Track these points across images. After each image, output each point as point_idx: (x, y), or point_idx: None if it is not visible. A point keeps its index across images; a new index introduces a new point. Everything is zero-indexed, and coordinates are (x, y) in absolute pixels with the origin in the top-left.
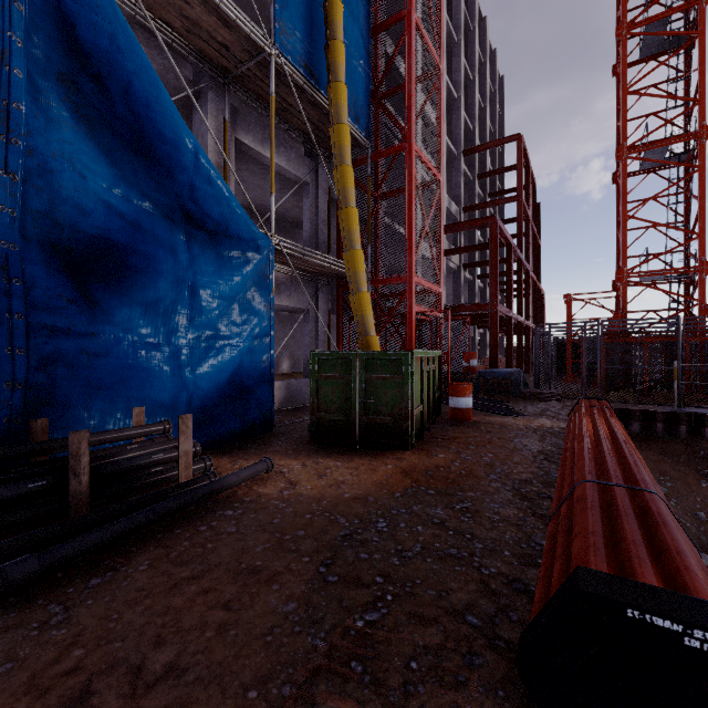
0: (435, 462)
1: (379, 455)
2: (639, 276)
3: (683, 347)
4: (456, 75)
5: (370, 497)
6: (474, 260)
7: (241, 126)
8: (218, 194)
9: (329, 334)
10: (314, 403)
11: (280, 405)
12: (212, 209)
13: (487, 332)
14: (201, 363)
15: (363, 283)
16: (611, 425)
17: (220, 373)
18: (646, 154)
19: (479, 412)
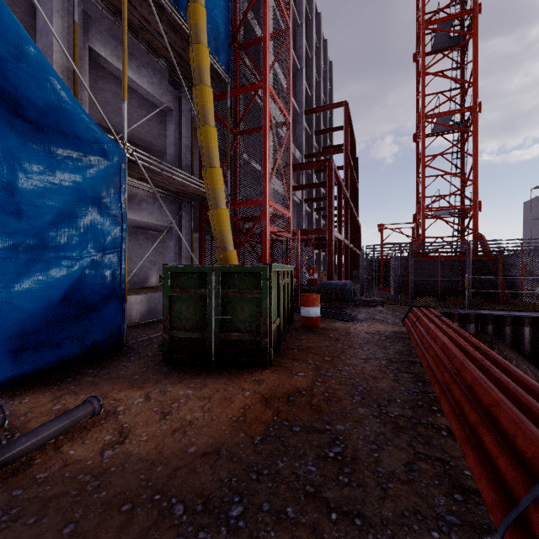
0: (296, 384)
1: (237, 375)
2: (434, 210)
3: (470, 264)
4: (299, 51)
5: (222, 448)
6: (312, 197)
7: (97, 37)
8: (40, 73)
9: (189, 249)
10: (167, 320)
11: (142, 318)
12: (33, 92)
13: (321, 252)
14: (20, 278)
15: (222, 200)
16: (467, 338)
17: (50, 290)
18: (437, 120)
19: (324, 318)
